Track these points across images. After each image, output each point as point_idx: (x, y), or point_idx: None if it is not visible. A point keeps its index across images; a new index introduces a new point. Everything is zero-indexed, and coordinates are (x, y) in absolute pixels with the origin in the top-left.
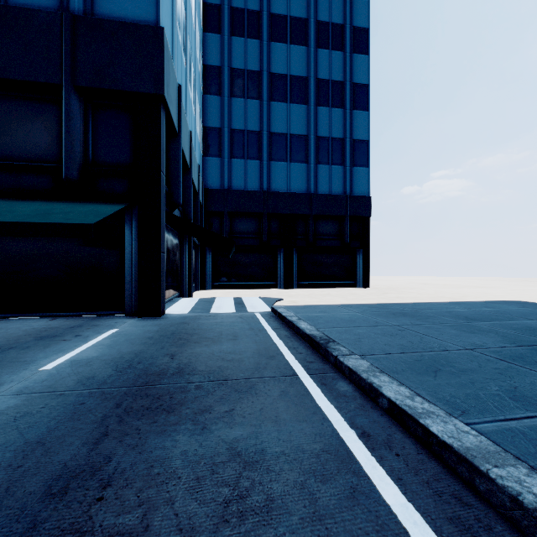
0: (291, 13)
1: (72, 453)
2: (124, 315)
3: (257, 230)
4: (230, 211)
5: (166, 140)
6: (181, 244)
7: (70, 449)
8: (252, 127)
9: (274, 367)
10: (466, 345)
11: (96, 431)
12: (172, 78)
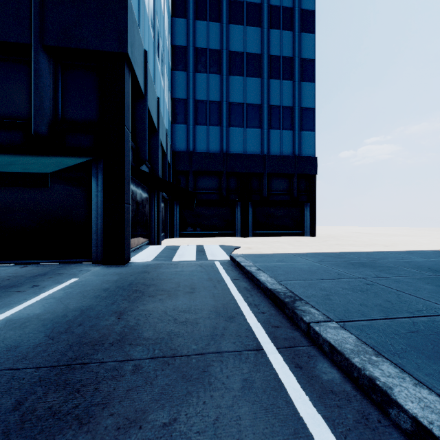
0: None
1: None
2: (91, 263)
3: (217, 186)
4: (194, 171)
5: (133, 101)
6: (150, 198)
7: None
8: (214, 97)
9: (234, 334)
10: None
11: None
12: (137, 41)
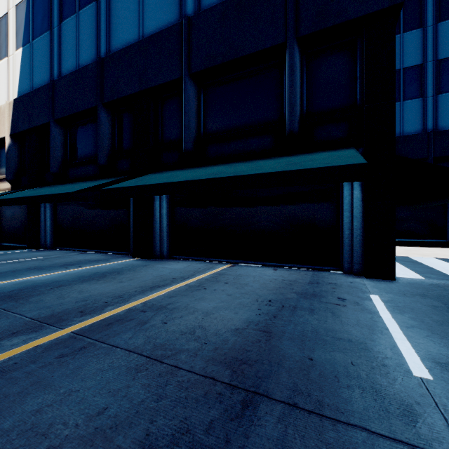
0: None
1: None
2: (341, 273)
3: None
4: None
5: None
6: None
7: None
8: (411, 62)
9: None
10: None
11: None
12: None
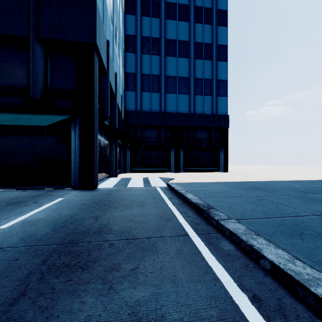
0: (179, 2)
1: None
2: (71, 189)
3: (157, 136)
4: (141, 125)
5: (99, 76)
6: (110, 144)
7: None
8: (155, 72)
9: (170, 227)
10: (313, 211)
11: (16, 290)
12: (102, 34)
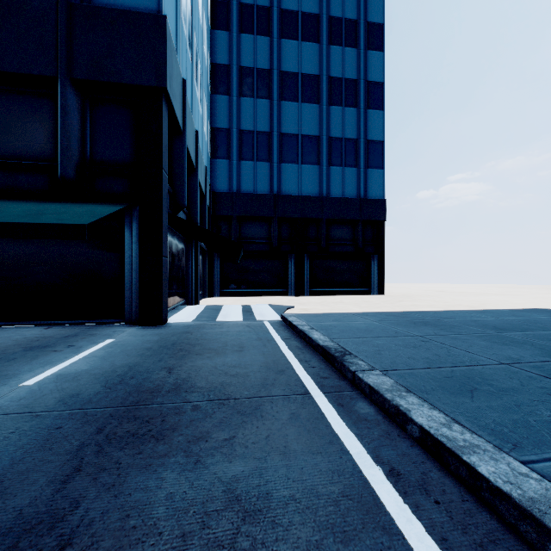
0: (302, 9)
1: (33, 495)
2: (124, 324)
3: (267, 235)
4: (239, 216)
5: (170, 138)
6: (187, 249)
7: (32, 489)
8: (262, 127)
9: (284, 383)
10: (501, 359)
11: (67, 465)
12: (175, 71)
